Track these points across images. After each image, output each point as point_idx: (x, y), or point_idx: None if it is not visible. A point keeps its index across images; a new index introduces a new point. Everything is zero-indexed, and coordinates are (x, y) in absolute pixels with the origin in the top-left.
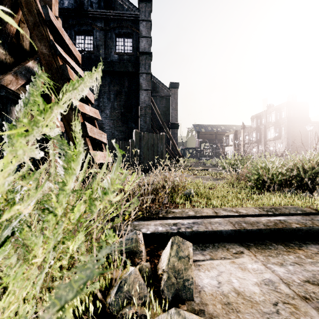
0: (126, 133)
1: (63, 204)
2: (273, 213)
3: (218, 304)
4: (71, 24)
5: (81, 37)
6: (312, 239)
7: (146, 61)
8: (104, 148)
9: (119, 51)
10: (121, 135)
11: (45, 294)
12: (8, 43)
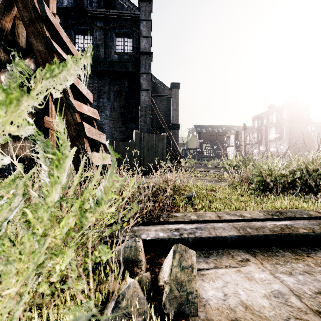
0: (127, 134)
1: (43, 220)
2: (279, 217)
3: (224, 320)
4: (70, 23)
5: (81, 37)
6: (320, 246)
7: (146, 61)
8: (103, 149)
9: (119, 51)
10: (122, 136)
11: (34, 312)
12: (3, 39)
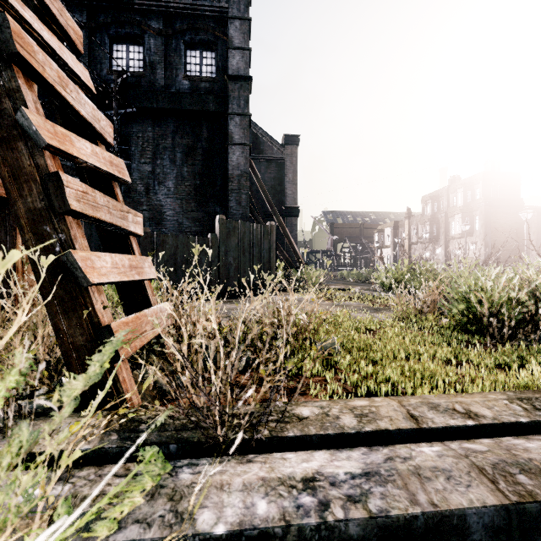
0: (205, 224)
1: None
2: None
3: None
4: (102, 23)
5: (123, 47)
6: None
7: (240, 92)
8: (135, 247)
9: (192, 74)
10: (196, 226)
11: None
12: None
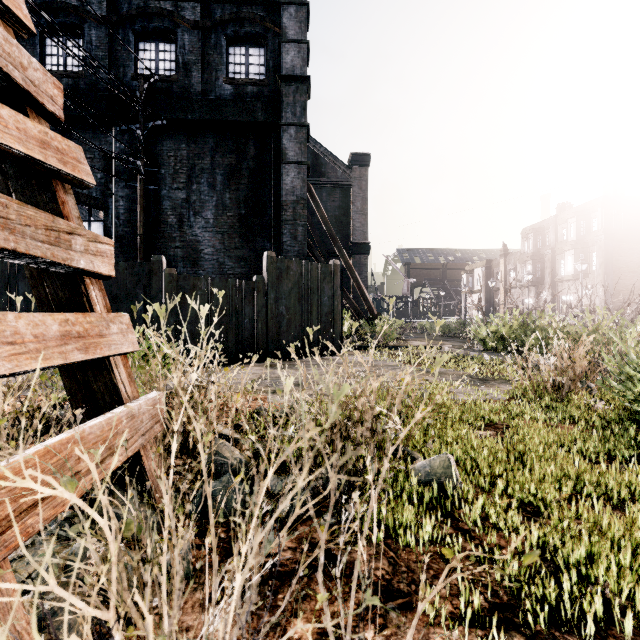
0: (252, 264)
1: None
2: None
3: None
4: (125, 16)
5: (151, 46)
6: None
7: (296, 97)
8: (95, 297)
9: (236, 77)
10: (241, 267)
11: None
12: None
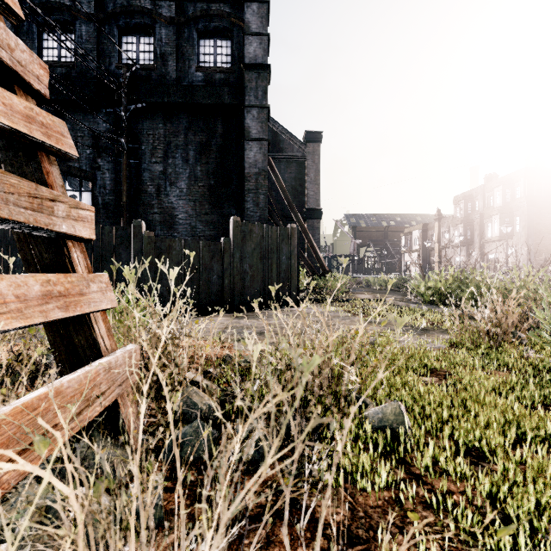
0: (220, 227)
1: None
2: None
3: None
4: (111, 13)
5: (132, 39)
6: None
7: (258, 83)
8: (77, 259)
9: (206, 65)
10: (210, 230)
11: None
12: None
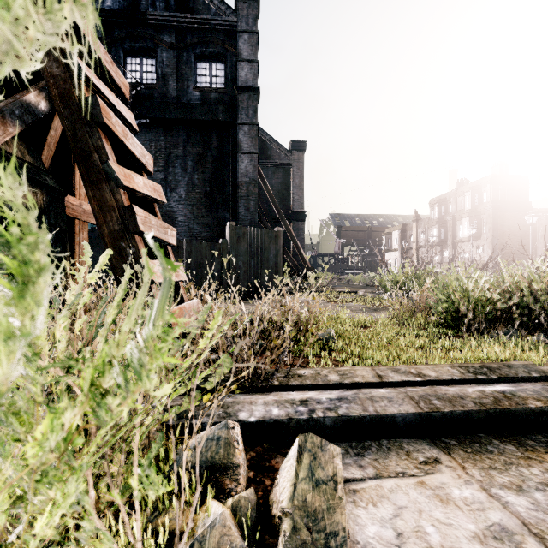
0: (215, 229)
1: None
2: (488, 377)
3: None
4: (117, 38)
5: (136, 61)
6: None
7: (249, 103)
8: (171, 255)
9: (203, 85)
10: (206, 232)
11: None
12: None
